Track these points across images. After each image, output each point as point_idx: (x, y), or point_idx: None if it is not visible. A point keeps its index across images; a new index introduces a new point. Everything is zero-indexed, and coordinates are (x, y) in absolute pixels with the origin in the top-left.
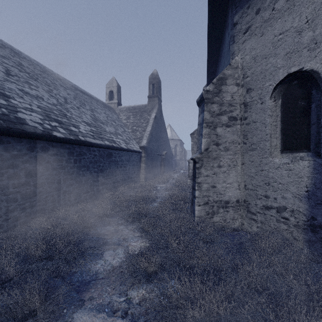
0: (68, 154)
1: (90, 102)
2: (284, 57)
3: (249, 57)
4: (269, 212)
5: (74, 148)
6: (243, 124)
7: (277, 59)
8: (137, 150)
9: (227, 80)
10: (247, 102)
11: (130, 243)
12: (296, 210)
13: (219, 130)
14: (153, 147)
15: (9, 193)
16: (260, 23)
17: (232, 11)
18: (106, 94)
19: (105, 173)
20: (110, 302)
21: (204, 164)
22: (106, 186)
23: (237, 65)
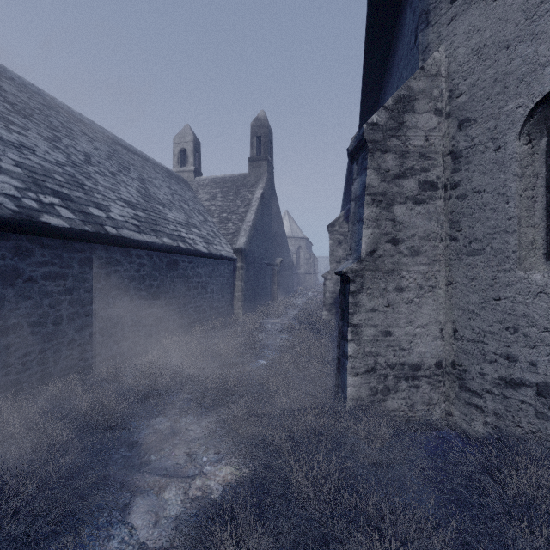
0: (79, 263)
1: (142, 167)
2: None
3: (464, 50)
4: (516, 394)
5: (93, 251)
6: (449, 198)
7: (539, 45)
8: (228, 256)
9: (416, 101)
10: (459, 150)
11: (201, 467)
12: None
13: (399, 209)
14: (259, 250)
15: None
16: None
17: None
18: (174, 156)
19: (164, 300)
20: None
21: (366, 284)
22: (166, 326)
23: (438, 69)
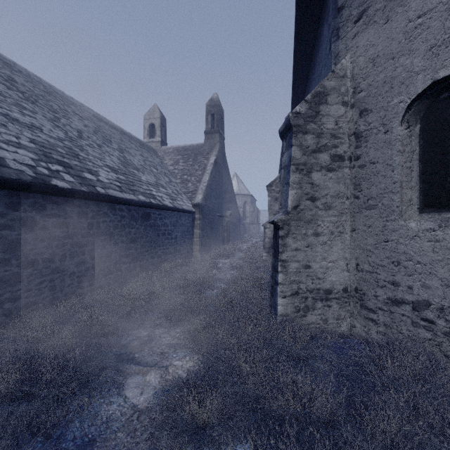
0: (78, 215)
1: (120, 139)
2: (426, 53)
3: (364, 59)
4: (399, 309)
5: (88, 206)
6: (353, 167)
7: (414, 59)
8: (188, 209)
9: (329, 96)
10: (360, 132)
11: (172, 361)
12: (448, 307)
13: (316, 175)
14: (212, 205)
15: None
16: (384, 3)
17: None
18: (144, 129)
19: (140, 243)
20: None
21: (291, 230)
22: (141, 264)
23: (345, 72)
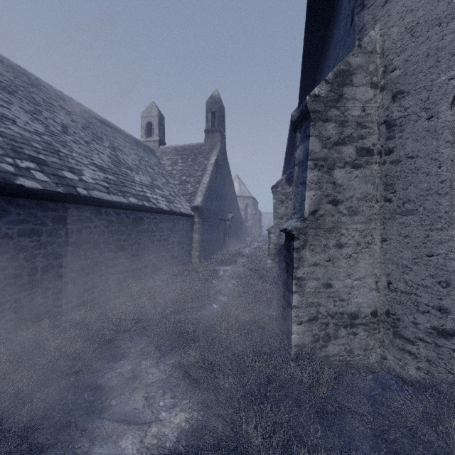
0: (53, 221)
1: (113, 137)
2: None
3: (398, 29)
4: (448, 343)
5: (66, 210)
6: (384, 163)
7: None
8: (187, 213)
9: (354, 75)
10: (393, 120)
11: (158, 413)
12: None
13: (339, 173)
14: (213, 207)
15: None
16: None
17: None
18: (141, 128)
19: (131, 251)
20: None
21: (308, 241)
22: (133, 274)
23: (374, 46)
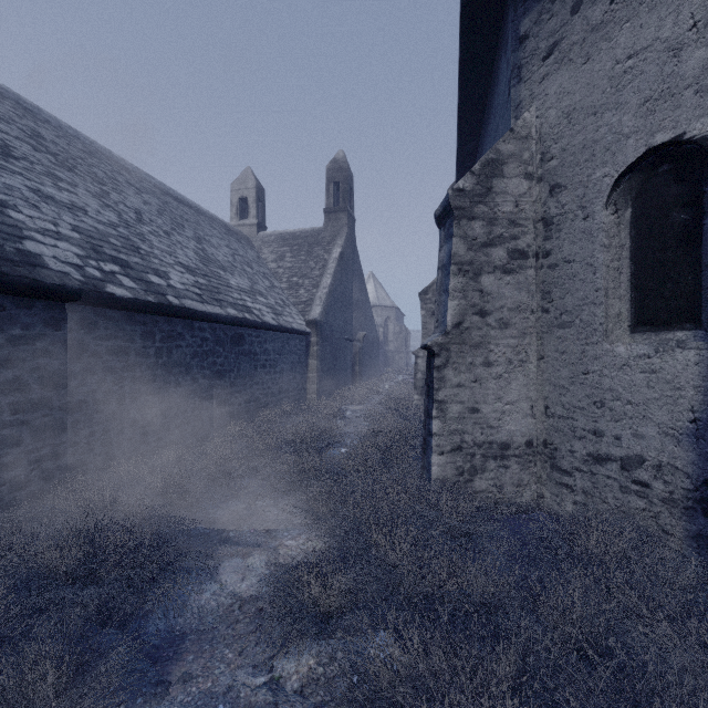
0: (141, 337)
1: (196, 223)
2: (639, 109)
3: (555, 112)
4: (603, 469)
5: (155, 323)
6: (541, 267)
7: (623, 116)
8: (301, 329)
9: (506, 165)
10: (551, 217)
11: (282, 541)
12: (668, 464)
13: (487, 280)
14: (337, 322)
15: (2, 426)
16: (583, 35)
17: (517, 9)
18: (232, 206)
19: (229, 380)
20: (231, 687)
21: (451, 358)
22: (231, 410)
23: (529, 131)
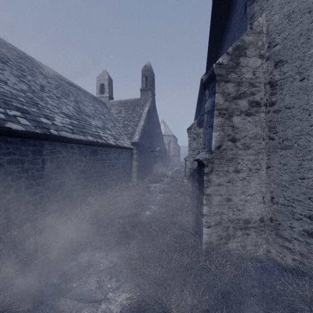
0: (32, 153)
1: (77, 94)
2: None
3: (279, 16)
4: None
5: (42, 145)
6: (268, 112)
7: None
8: (128, 147)
9: (247, 49)
10: (275, 81)
11: (106, 293)
12: None
13: (236, 119)
14: (146, 143)
15: None
16: None
17: None
18: (97, 88)
19: (88, 174)
20: None
21: (215, 168)
22: (90, 190)
23: (261, 29)
